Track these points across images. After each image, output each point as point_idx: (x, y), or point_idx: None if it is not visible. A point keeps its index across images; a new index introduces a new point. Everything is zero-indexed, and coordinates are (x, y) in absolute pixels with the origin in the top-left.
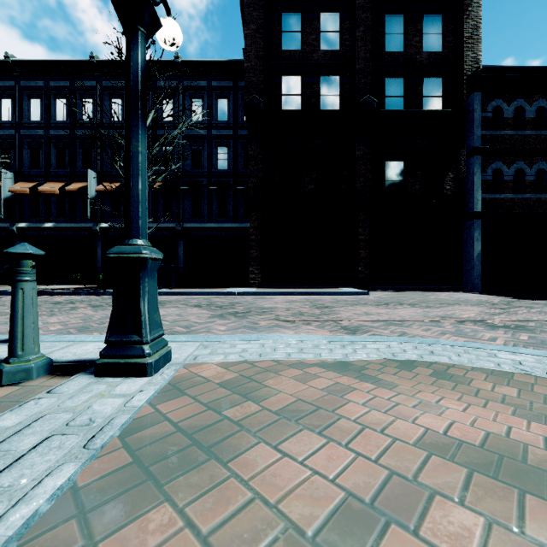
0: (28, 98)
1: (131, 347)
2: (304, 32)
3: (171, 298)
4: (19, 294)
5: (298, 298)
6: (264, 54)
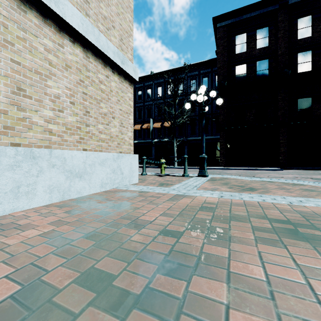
0: None
1: (203, 172)
2: (248, 42)
3: (188, 169)
4: (185, 163)
5: (243, 171)
6: (226, 58)
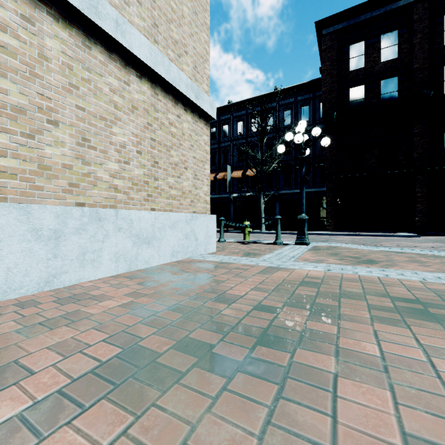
0: None
1: (303, 239)
2: (367, 54)
3: (281, 235)
4: (278, 226)
5: (359, 237)
6: (336, 78)
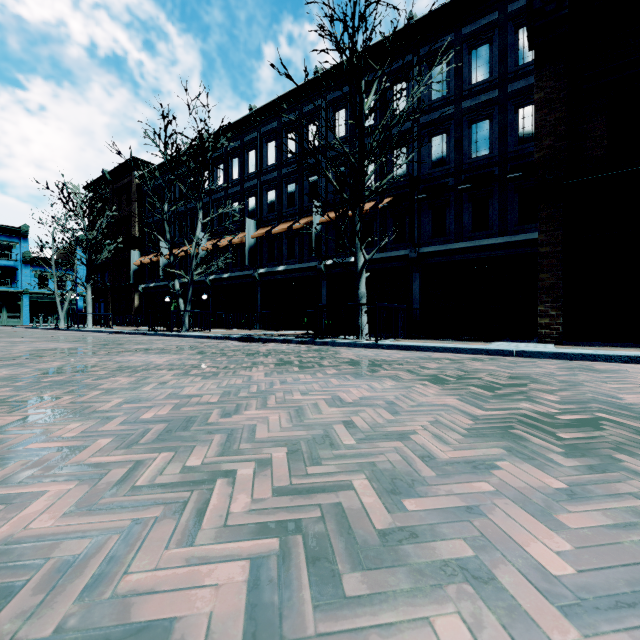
0: (266, 144)
1: None
2: None
3: (394, 356)
4: None
5: None
6: None
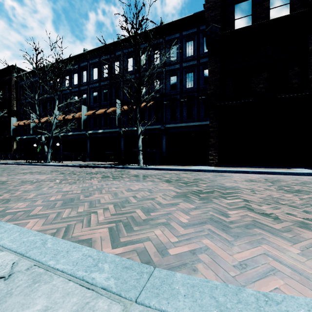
0: (92, 69)
1: None
2: None
3: (153, 172)
4: None
5: (255, 177)
6: None
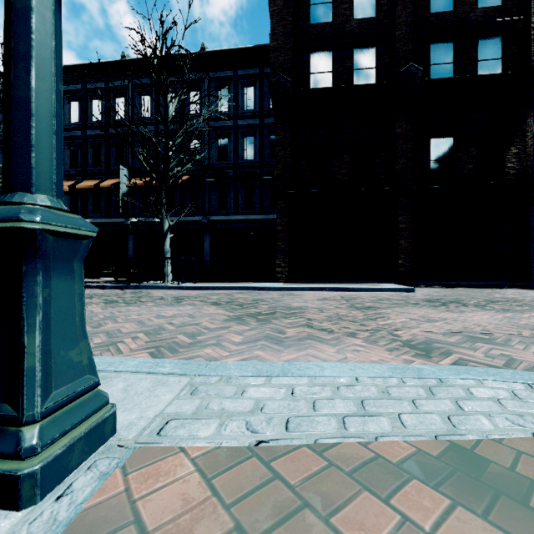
0: (68, 102)
1: None
2: (336, 1)
3: (191, 293)
4: None
5: (331, 295)
6: (291, 31)
